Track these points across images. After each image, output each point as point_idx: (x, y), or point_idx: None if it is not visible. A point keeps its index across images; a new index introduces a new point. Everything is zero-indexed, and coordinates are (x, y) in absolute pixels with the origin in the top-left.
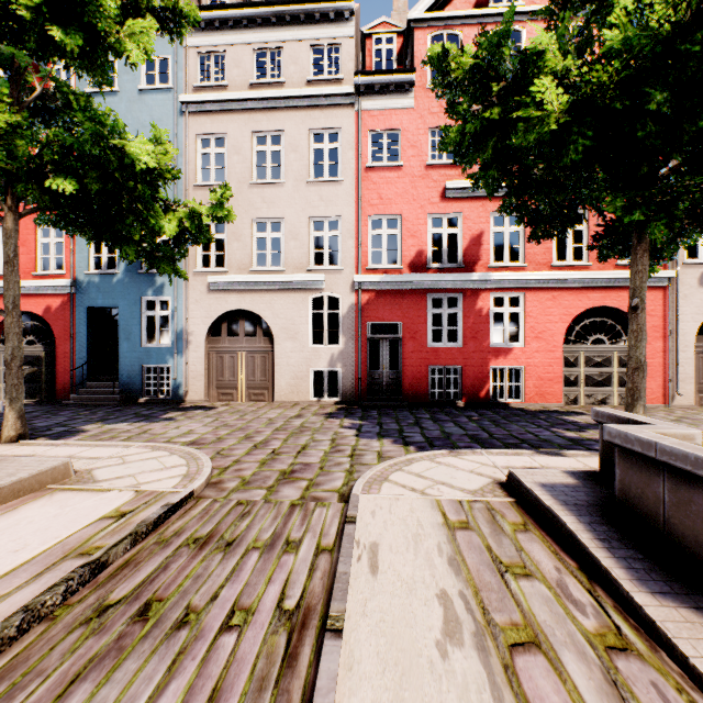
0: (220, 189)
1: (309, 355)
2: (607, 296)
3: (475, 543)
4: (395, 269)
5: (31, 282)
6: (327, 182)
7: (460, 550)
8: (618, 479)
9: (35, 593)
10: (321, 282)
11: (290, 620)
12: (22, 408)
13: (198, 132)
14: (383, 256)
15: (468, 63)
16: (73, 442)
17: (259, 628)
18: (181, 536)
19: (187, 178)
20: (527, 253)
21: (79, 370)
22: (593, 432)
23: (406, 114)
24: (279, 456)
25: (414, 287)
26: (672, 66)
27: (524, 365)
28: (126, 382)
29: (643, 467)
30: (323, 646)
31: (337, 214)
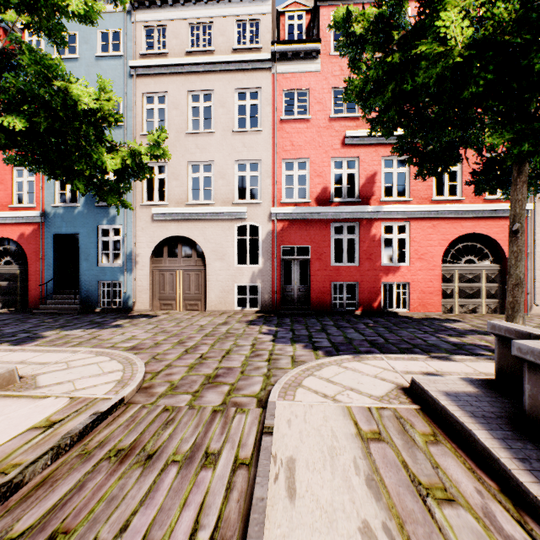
0: (156, 131)
1: (234, 273)
2: (477, 224)
3: (390, 458)
4: (305, 203)
5: (7, 213)
6: (249, 132)
7: (377, 467)
8: (529, 394)
9: None
10: (244, 213)
11: None
12: None
13: (144, 91)
14: (295, 192)
15: (372, 13)
16: (28, 347)
17: None
18: (104, 447)
19: (135, 128)
20: (412, 189)
21: (47, 285)
22: (472, 337)
23: (314, 77)
24: (206, 360)
25: (320, 217)
26: None
27: (409, 281)
28: (85, 295)
29: None
30: None
31: (257, 158)
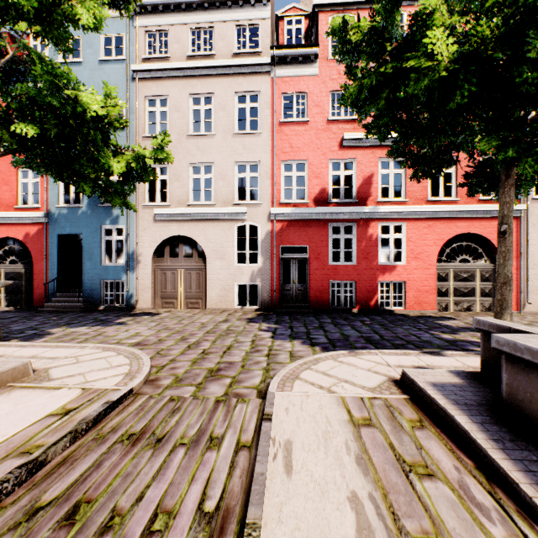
0: (160, 136)
1: (234, 272)
2: (472, 224)
3: (378, 440)
4: (303, 203)
5: (13, 214)
6: (249, 134)
7: (366, 448)
8: (506, 383)
9: None
10: (244, 214)
11: (209, 524)
12: None
13: (146, 94)
14: (293, 193)
15: (366, 26)
16: (38, 343)
17: (179, 534)
18: (117, 432)
19: (137, 131)
20: (408, 190)
21: (51, 284)
22: (464, 334)
23: (312, 80)
24: (208, 355)
25: (318, 217)
26: None
27: (405, 279)
28: (89, 293)
29: (532, 373)
30: None
31: (257, 160)
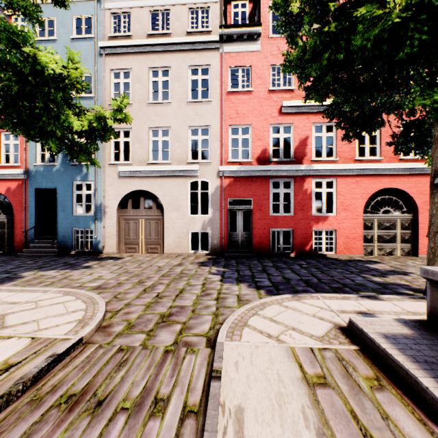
0: (119, 98)
1: (188, 221)
2: (394, 180)
3: (338, 406)
4: (248, 162)
5: None
6: (201, 102)
7: (326, 419)
8: None
9: None
10: (196, 171)
11: None
12: None
13: (111, 68)
14: (239, 153)
15: None
16: (5, 287)
17: None
18: (56, 393)
19: (104, 99)
20: (338, 151)
21: (30, 232)
22: (393, 277)
23: (255, 55)
24: (161, 299)
25: (260, 174)
26: None
27: (336, 228)
28: (62, 240)
29: None
30: None
31: (207, 124)
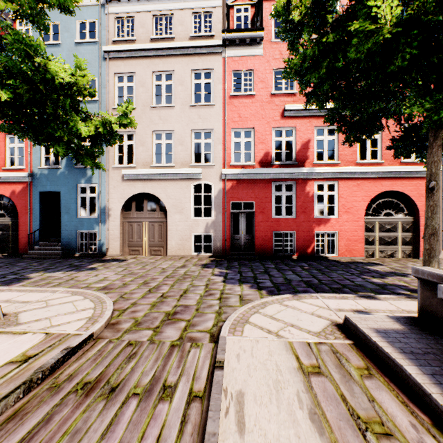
0: (124, 103)
1: (191, 224)
2: (395, 183)
3: (329, 391)
4: (250, 165)
5: (1, 174)
6: (204, 106)
7: (318, 401)
8: None
9: None
10: (199, 174)
11: None
12: None
13: (115, 71)
14: (242, 156)
15: None
16: (14, 288)
17: None
18: (73, 381)
19: (108, 103)
20: (340, 154)
21: (34, 234)
22: (392, 278)
23: (258, 59)
24: (166, 299)
25: (263, 177)
26: None
27: (338, 230)
28: (66, 242)
29: None
30: None
31: (210, 128)
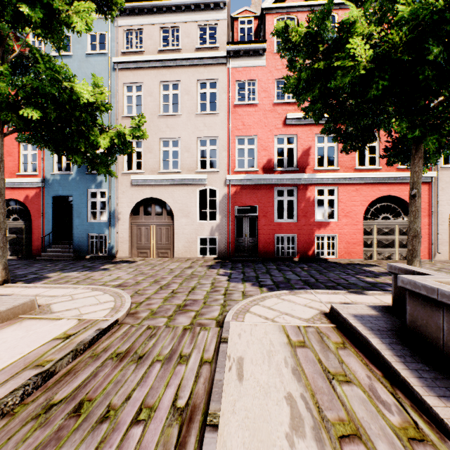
0: (137, 117)
1: (197, 227)
2: (392, 188)
3: (310, 357)
4: (253, 171)
5: (15, 180)
6: (209, 114)
7: (300, 363)
8: (409, 313)
9: (1, 396)
10: (205, 180)
11: (181, 415)
12: (6, 262)
13: (124, 81)
14: (245, 162)
15: (303, 31)
16: (39, 285)
17: (159, 422)
18: (108, 352)
19: (117, 112)
20: (339, 160)
21: (47, 237)
22: (384, 278)
23: (260, 70)
24: (176, 294)
25: (265, 183)
26: (444, 29)
27: (337, 233)
28: (78, 245)
29: (427, 305)
30: (204, 438)
31: (215, 135)
